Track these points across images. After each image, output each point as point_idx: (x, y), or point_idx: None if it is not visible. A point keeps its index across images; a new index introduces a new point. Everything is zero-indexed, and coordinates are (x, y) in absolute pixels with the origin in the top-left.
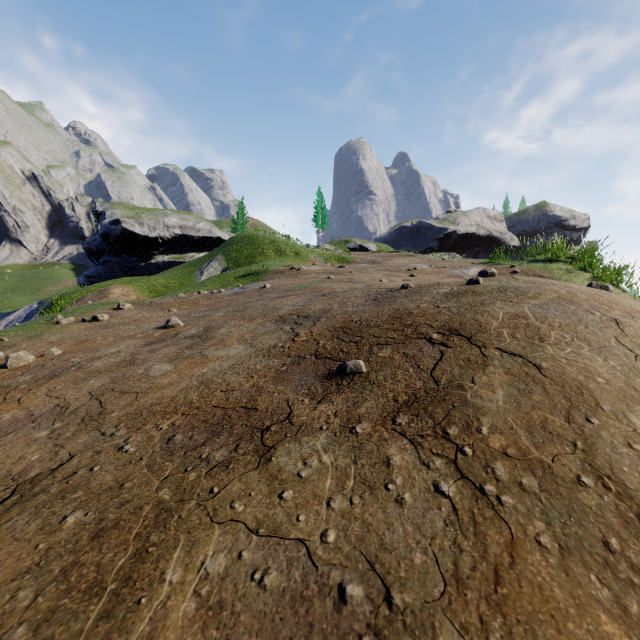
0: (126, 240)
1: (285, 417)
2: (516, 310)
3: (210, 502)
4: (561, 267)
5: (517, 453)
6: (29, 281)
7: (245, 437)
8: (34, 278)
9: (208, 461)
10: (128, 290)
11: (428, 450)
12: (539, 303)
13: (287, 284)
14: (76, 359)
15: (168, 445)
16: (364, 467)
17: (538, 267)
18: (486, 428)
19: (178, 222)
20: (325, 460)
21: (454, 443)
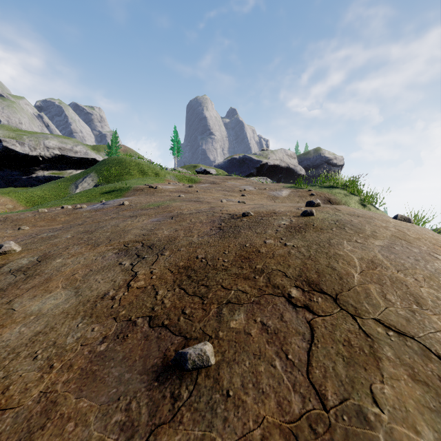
0: (7, 157)
1: None
2: (369, 255)
3: None
4: (340, 192)
5: None
6: None
7: None
8: None
9: None
10: (5, 200)
11: None
12: (384, 245)
13: (143, 202)
14: None
15: None
16: None
17: (326, 191)
18: None
19: (57, 144)
20: None
21: None
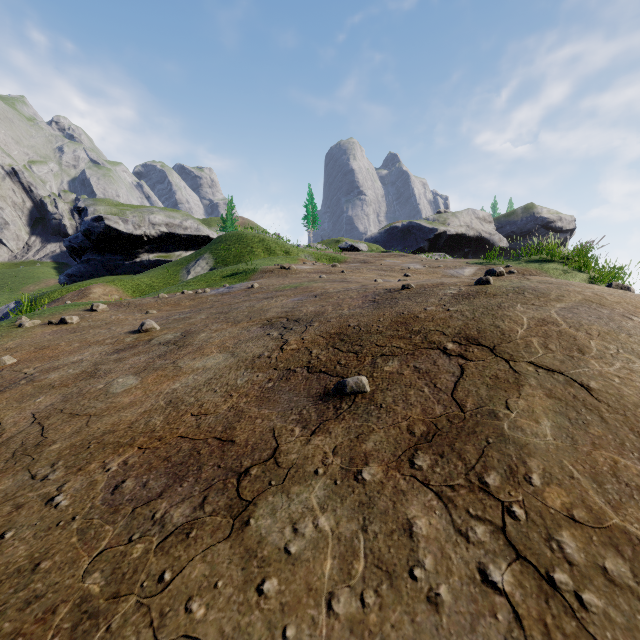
0: (109, 238)
1: (269, 454)
2: (542, 315)
3: (157, 599)
4: (557, 267)
5: (588, 517)
6: (8, 280)
7: (216, 485)
8: (14, 277)
9: (162, 524)
10: (110, 290)
11: (463, 510)
12: (566, 306)
13: (276, 284)
14: (30, 370)
15: (113, 496)
16: (377, 538)
17: (534, 267)
18: (537, 476)
19: (164, 220)
20: (323, 525)
21: (497, 499)
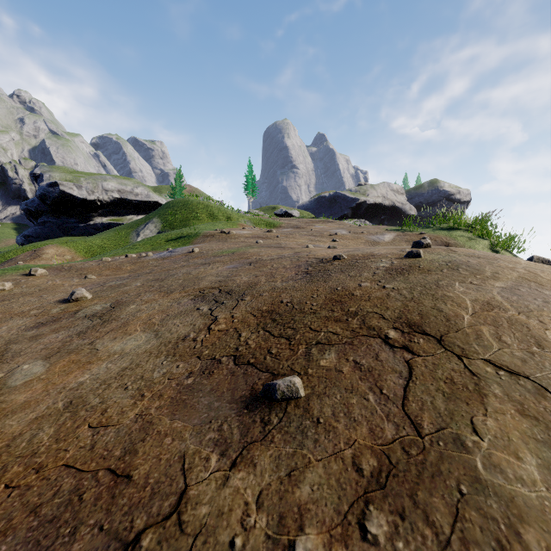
0: (64, 202)
1: (172, 505)
2: (485, 296)
3: None
4: (463, 235)
5: None
6: None
7: None
8: None
9: None
10: (63, 250)
11: None
12: (506, 286)
13: (215, 248)
14: None
15: None
16: None
17: (444, 234)
18: None
19: (117, 186)
20: None
21: None
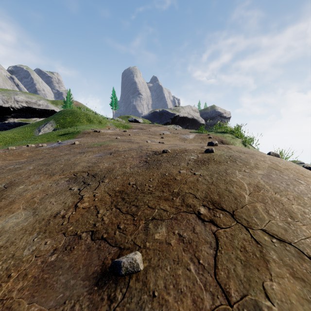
0: None
1: None
2: (254, 181)
3: None
4: (229, 136)
5: None
6: None
7: None
8: None
9: None
10: None
11: None
12: (264, 173)
13: (90, 142)
14: None
15: None
16: None
17: (220, 135)
18: None
19: (25, 99)
20: None
21: None
